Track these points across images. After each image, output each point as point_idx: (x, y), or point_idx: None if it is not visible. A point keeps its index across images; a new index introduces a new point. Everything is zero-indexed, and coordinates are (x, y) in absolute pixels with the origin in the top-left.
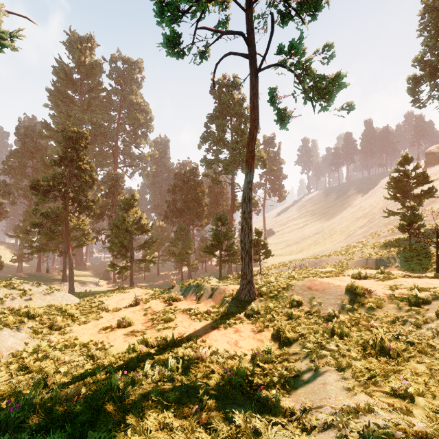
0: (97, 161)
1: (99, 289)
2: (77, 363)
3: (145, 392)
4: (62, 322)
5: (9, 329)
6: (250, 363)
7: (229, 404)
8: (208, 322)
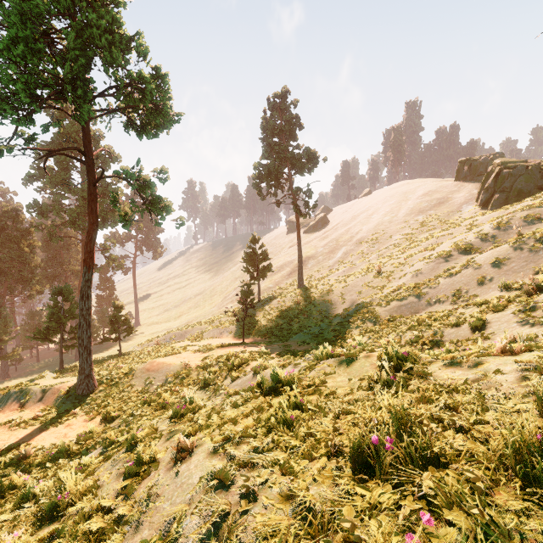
0: None
1: None
2: None
3: None
4: None
5: None
6: (75, 444)
7: (47, 467)
8: (36, 427)
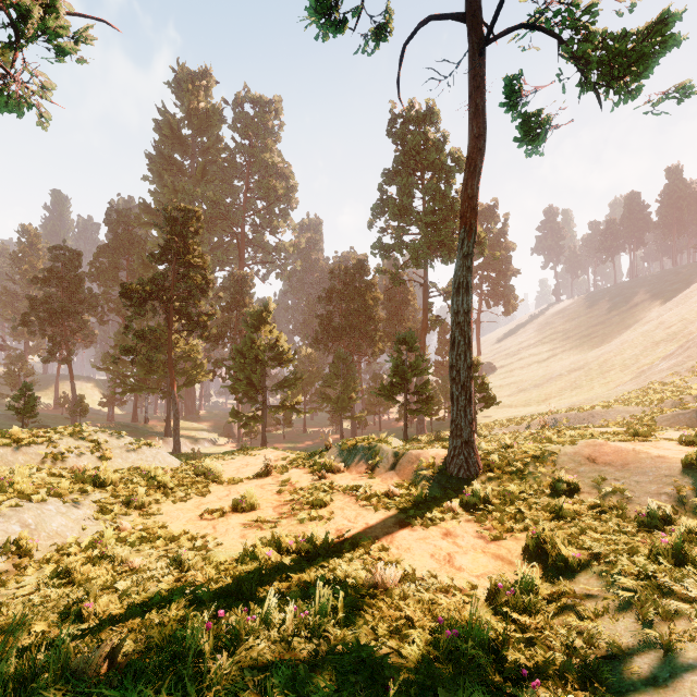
0: (214, 257)
1: (216, 451)
2: (152, 573)
3: (263, 663)
4: (148, 496)
5: (60, 502)
6: (487, 606)
7: None
8: (391, 513)
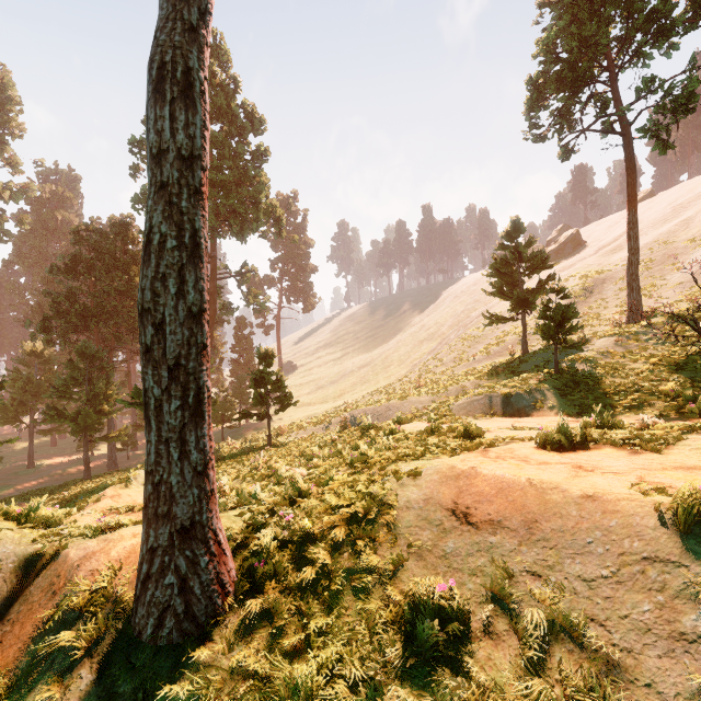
0: None
1: None
2: None
3: None
4: None
5: None
6: None
7: None
8: None
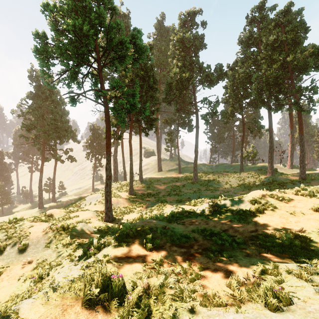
0: None
1: None
2: None
3: None
4: None
5: None
6: None
7: None
8: None
